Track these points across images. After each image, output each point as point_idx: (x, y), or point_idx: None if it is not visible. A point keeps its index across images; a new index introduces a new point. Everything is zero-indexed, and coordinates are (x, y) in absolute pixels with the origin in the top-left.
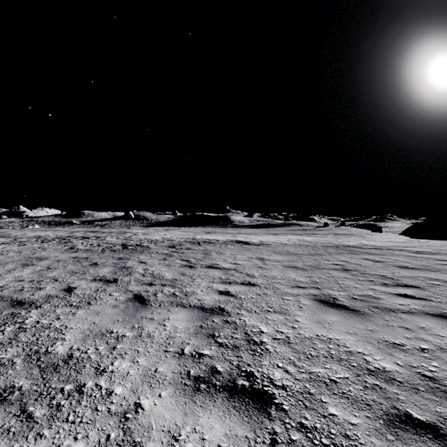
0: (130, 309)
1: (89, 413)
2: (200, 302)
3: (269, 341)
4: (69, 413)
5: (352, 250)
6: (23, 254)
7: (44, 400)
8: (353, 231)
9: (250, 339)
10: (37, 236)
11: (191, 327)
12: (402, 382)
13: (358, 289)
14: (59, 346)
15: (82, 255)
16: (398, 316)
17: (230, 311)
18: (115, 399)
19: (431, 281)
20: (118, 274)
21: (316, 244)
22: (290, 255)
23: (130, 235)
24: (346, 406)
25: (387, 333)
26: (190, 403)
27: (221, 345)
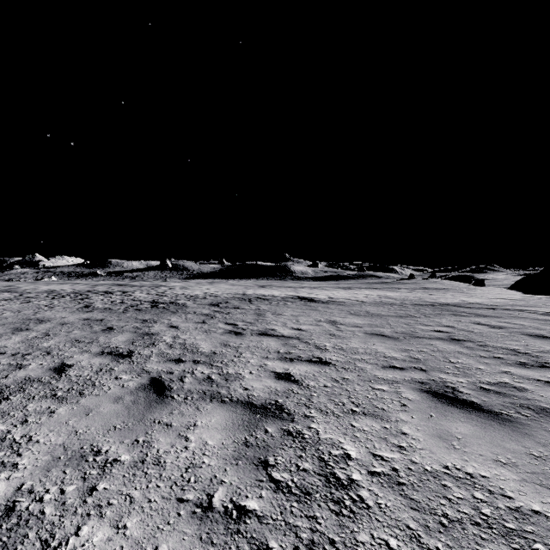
0: (139, 405)
1: None
2: (246, 392)
3: (363, 480)
4: None
5: (454, 310)
6: (21, 314)
7: None
8: (447, 285)
9: (329, 472)
10: (50, 290)
11: (230, 443)
12: None
13: (485, 372)
14: None
15: (96, 317)
16: None
17: (294, 412)
18: None
19: None
20: (136, 344)
21: (403, 301)
22: (372, 317)
23: (165, 290)
24: None
25: None
26: None
27: (279, 487)
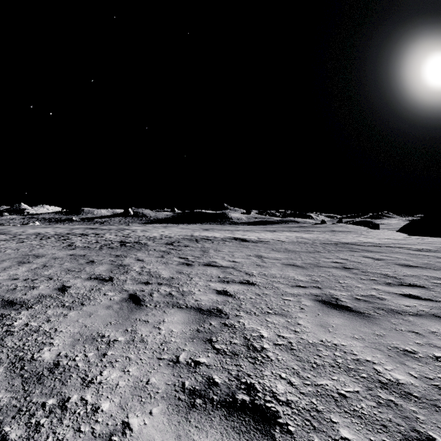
0: (124, 310)
1: (71, 434)
2: (197, 302)
3: (270, 348)
4: (48, 434)
5: (351, 247)
6: (20, 251)
7: (22, 418)
8: (350, 228)
9: (250, 344)
10: (36, 233)
11: (187, 330)
12: (419, 397)
13: (361, 289)
14: (45, 352)
15: (79, 253)
16: (406, 319)
17: (229, 313)
18: (101, 417)
19: (436, 280)
20: (114, 272)
21: (314, 241)
22: (289, 252)
23: (129, 232)
24: (359, 427)
25: (396, 338)
26: (184, 422)
27: (219, 351)
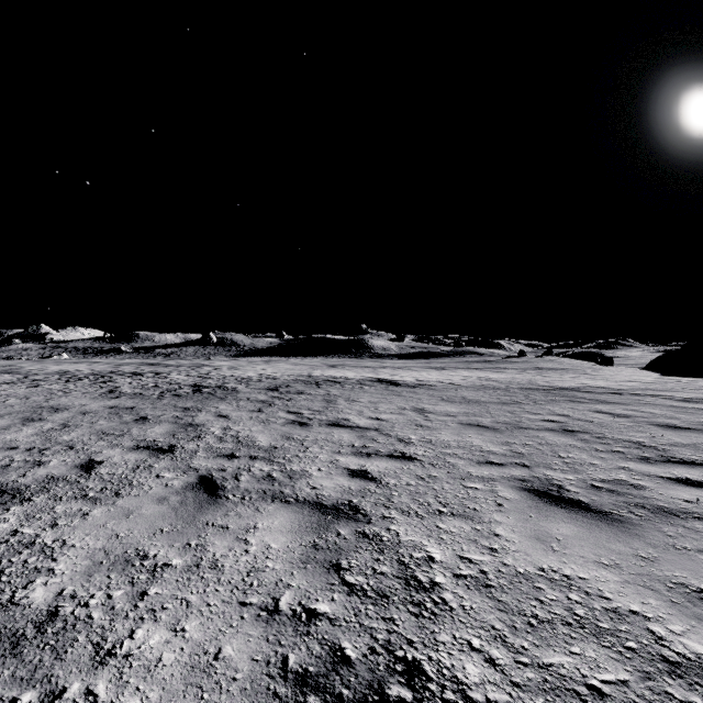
0: (189, 507)
1: None
2: (315, 492)
3: (447, 583)
4: None
5: (571, 395)
6: (30, 401)
7: None
8: (566, 364)
9: (409, 575)
10: (62, 371)
11: (297, 546)
12: None
13: (599, 468)
14: (37, 589)
15: (125, 404)
16: (689, 527)
17: (370, 513)
18: None
19: None
20: (178, 436)
21: (508, 385)
22: (469, 404)
23: (209, 370)
24: None
25: (679, 566)
26: None
27: (353, 590)
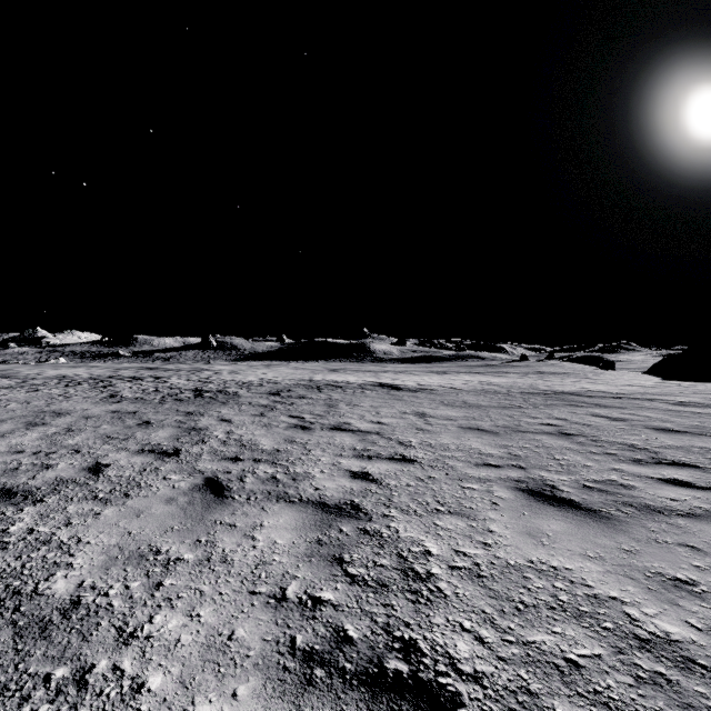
0: (197, 506)
1: None
2: (318, 492)
3: (442, 573)
4: None
5: (571, 400)
6: (32, 406)
7: (8, 703)
8: (567, 368)
9: (408, 567)
10: (60, 376)
11: (301, 542)
12: (709, 668)
13: (592, 470)
14: (58, 581)
15: (127, 408)
16: (672, 523)
17: (371, 511)
18: (146, 704)
19: None
20: (182, 440)
21: (509, 389)
22: (470, 408)
23: (210, 375)
24: None
25: (658, 557)
26: None
27: (355, 580)
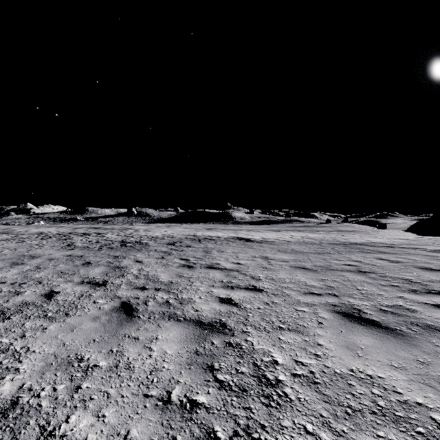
0: (113, 323)
1: None
2: (197, 313)
3: (287, 380)
4: None
5: (361, 248)
6: (17, 252)
7: None
8: (356, 228)
9: (261, 374)
10: (39, 232)
11: (184, 352)
12: None
13: (384, 297)
14: (6, 383)
15: (77, 253)
16: None
17: (234, 328)
18: None
19: None
20: (109, 275)
21: (321, 241)
22: (296, 253)
23: (131, 232)
24: None
25: None
26: None
27: (223, 385)
